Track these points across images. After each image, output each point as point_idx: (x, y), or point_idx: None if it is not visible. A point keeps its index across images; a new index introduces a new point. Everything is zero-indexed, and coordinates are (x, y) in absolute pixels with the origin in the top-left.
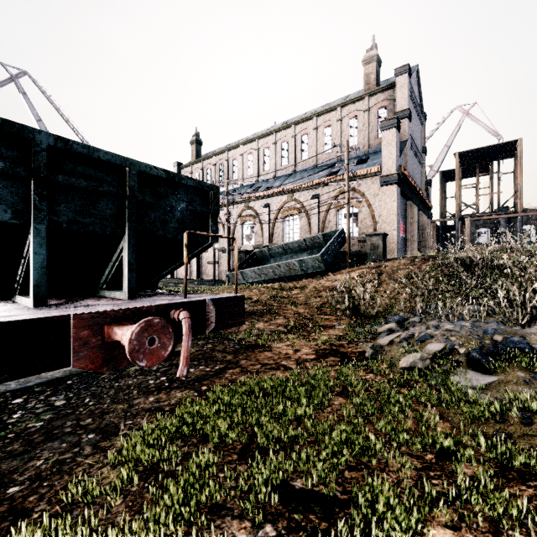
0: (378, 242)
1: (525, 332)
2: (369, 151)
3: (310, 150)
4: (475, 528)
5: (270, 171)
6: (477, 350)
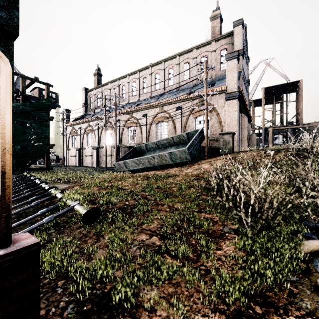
0: (229, 139)
1: None
2: (215, 79)
3: (175, 79)
4: None
5: (147, 93)
6: None
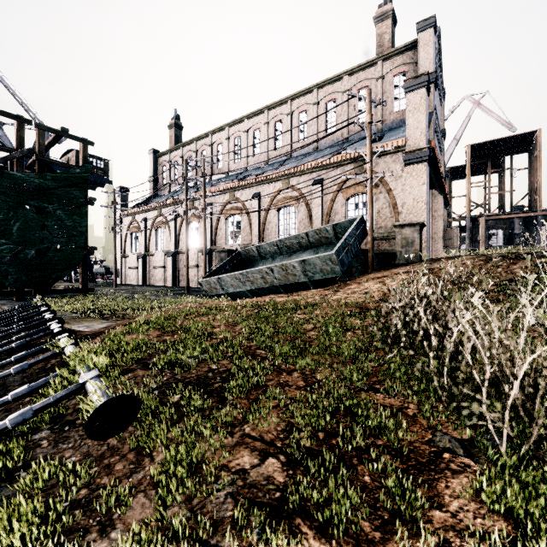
0: (413, 235)
1: None
2: (383, 128)
3: (310, 130)
4: None
5: (261, 157)
6: None
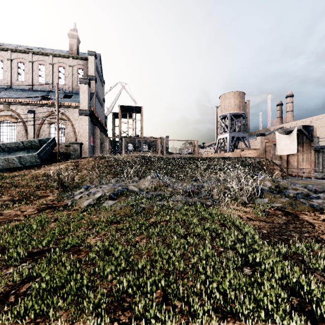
0: (78, 147)
1: (129, 185)
2: (72, 91)
3: (26, 76)
4: (99, 236)
5: None
6: (112, 193)
